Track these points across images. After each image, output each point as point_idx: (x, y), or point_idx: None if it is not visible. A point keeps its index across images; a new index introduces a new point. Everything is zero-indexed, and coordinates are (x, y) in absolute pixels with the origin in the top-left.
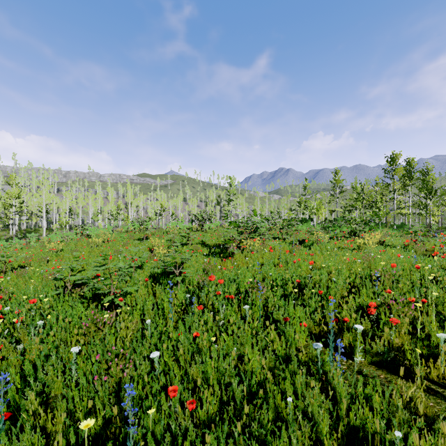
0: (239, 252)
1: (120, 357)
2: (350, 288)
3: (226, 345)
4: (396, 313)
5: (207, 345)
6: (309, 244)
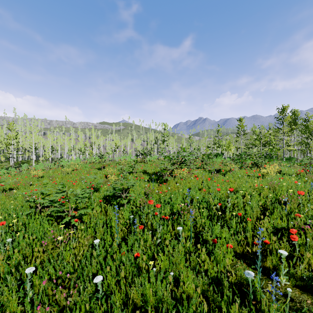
0: (171, 179)
1: (67, 280)
2: (262, 210)
3: (162, 264)
4: (310, 237)
5: (146, 267)
6: (223, 173)
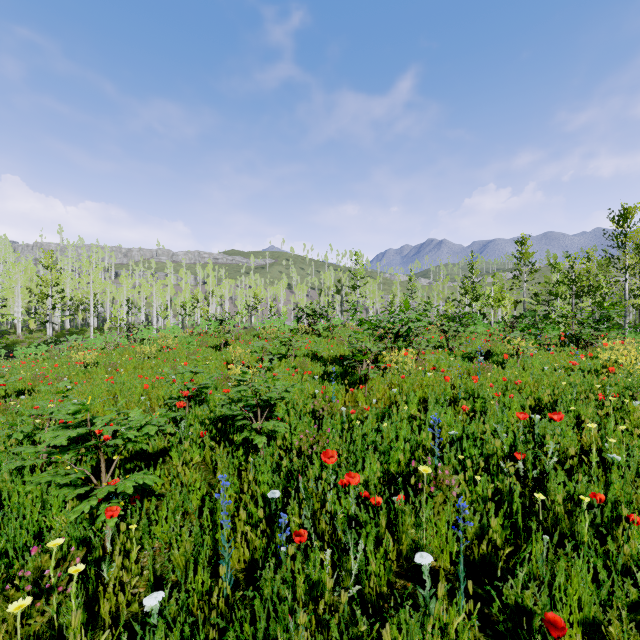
0: (377, 374)
1: None
2: None
3: None
4: None
5: None
6: (498, 360)
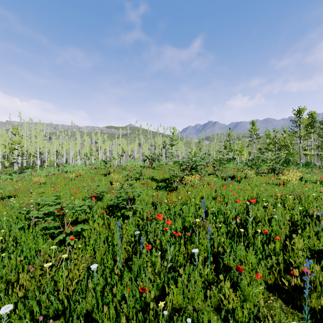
0: (181, 186)
1: None
2: (290, 225)
3: (175, 299)
4: None
5: (154, 306)
6: (238, 180)
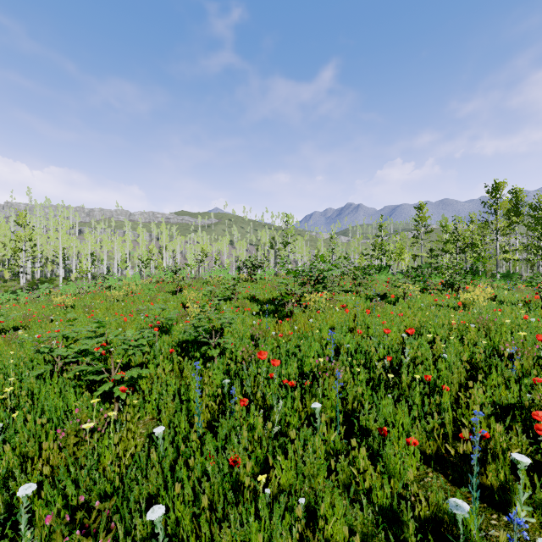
0: (300, 311)
1: (95, 514)
2: (468, 369)
3: (284, 477)
4: None
5: (252, 484)
6: (392, 300)
